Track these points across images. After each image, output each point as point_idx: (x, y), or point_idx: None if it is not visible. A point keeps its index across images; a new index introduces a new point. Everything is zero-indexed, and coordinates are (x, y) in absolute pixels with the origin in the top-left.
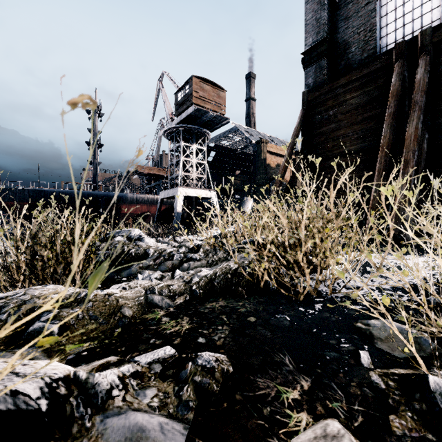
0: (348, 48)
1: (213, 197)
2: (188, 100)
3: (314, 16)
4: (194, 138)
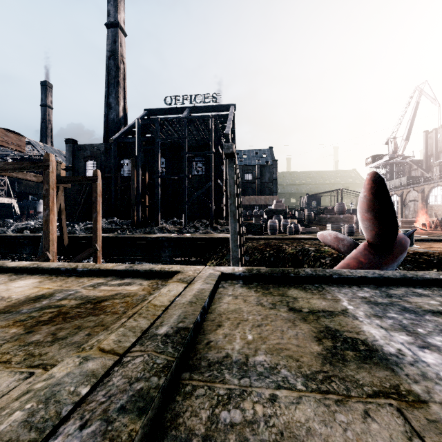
0: (79, 171)
1: (14, 203)
2: None
3: (69, 157)
4: None
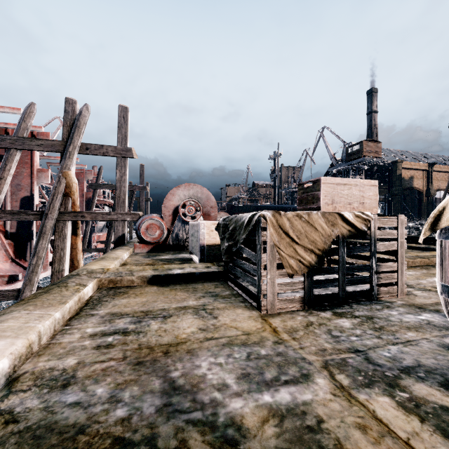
0: None
1: None
2: (359, 153)
3: None
4: (356, 172)
